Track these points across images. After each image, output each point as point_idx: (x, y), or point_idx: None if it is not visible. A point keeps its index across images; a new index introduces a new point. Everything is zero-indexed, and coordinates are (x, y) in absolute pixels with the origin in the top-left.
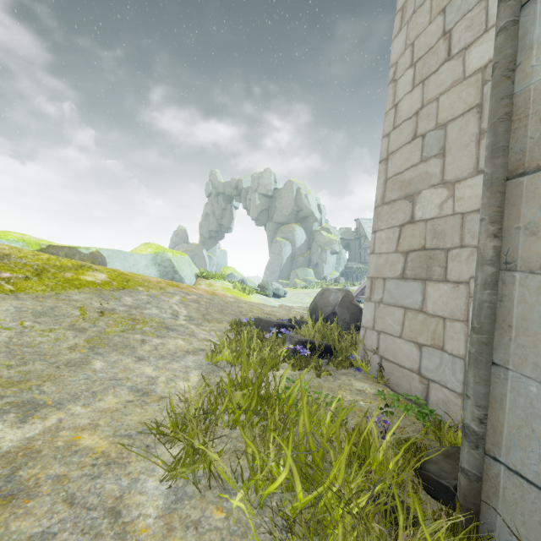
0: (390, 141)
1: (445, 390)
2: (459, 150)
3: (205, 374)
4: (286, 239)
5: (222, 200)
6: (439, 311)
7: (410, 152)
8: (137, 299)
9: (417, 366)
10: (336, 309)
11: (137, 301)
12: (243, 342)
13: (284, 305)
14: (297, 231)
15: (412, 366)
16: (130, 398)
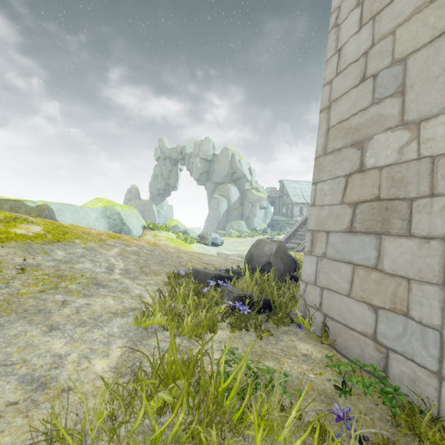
0: (333, 88)
1: (412, 365)
2: (426, 83)
3: (131, 344)
4: (223, 196)
5: (169, 163)
6: (400, 270)
7: (357, 96)
8: (70, 253)
9: (371, 330)
10: (270, 260)
11: (70, 254)
12: (179, 298)
13: (221, 253)
14: (231, 189)
15: (364, 329)
16: (15, 397)
